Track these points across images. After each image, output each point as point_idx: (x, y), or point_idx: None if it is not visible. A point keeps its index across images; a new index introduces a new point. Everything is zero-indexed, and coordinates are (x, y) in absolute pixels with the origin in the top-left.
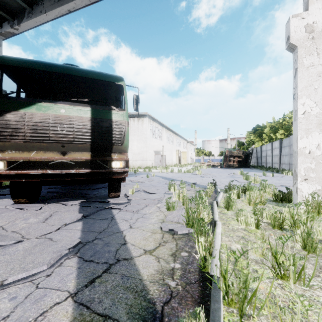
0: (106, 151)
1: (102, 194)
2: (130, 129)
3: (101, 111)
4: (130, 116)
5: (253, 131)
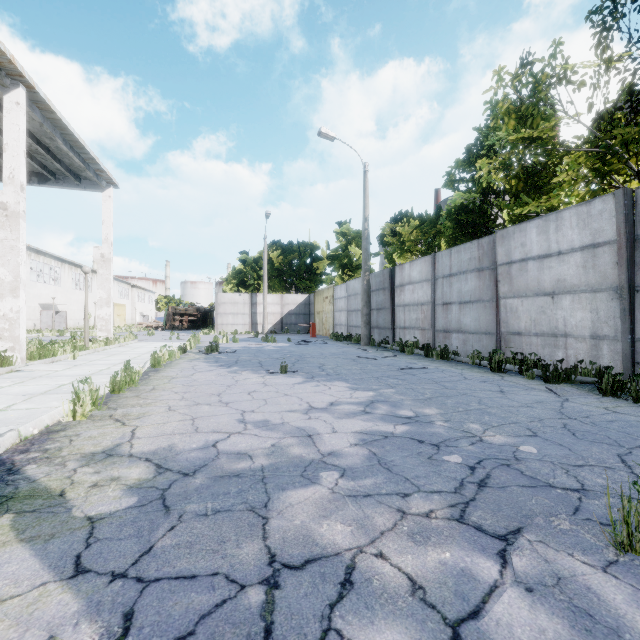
0: None
1: None
2: None
3: None
4: None
5: (226, 279)
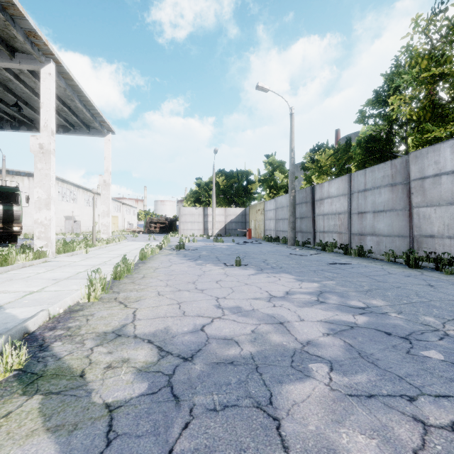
0: (10, 223)
1: (4, 246)
2: (29, 190)
3: (8, 206)
4: (29, 176)
5: (185, 198)
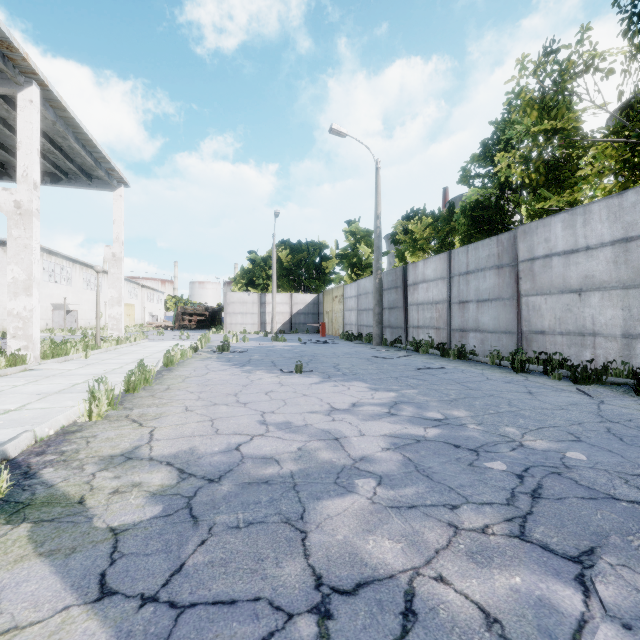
0: None
1: None
2: None
3: None
4: None
5: (234, 279)
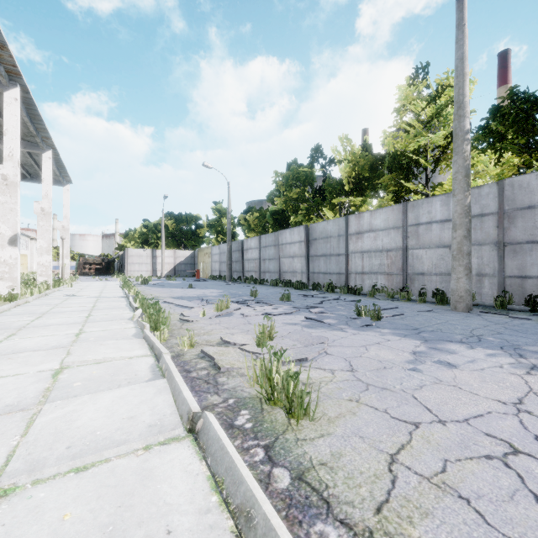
0: None
1: None
2: None
3: None
4: None
5: (124, 236)
